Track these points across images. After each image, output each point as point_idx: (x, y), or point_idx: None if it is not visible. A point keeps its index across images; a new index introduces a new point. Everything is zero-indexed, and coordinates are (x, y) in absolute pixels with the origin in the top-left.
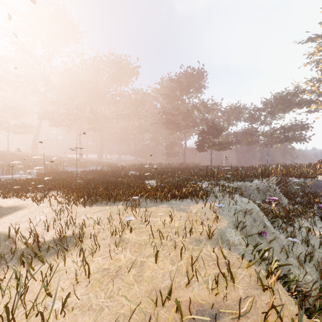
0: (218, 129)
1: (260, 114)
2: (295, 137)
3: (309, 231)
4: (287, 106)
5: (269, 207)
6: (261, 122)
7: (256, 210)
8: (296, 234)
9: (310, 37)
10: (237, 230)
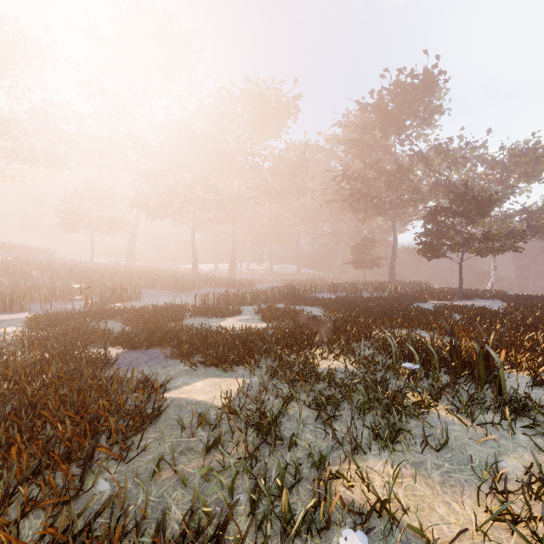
0: (482, 200)
1: None
2: None
3: None
4: None
5: None
6: None
7: None
8: None
9: None
10: None
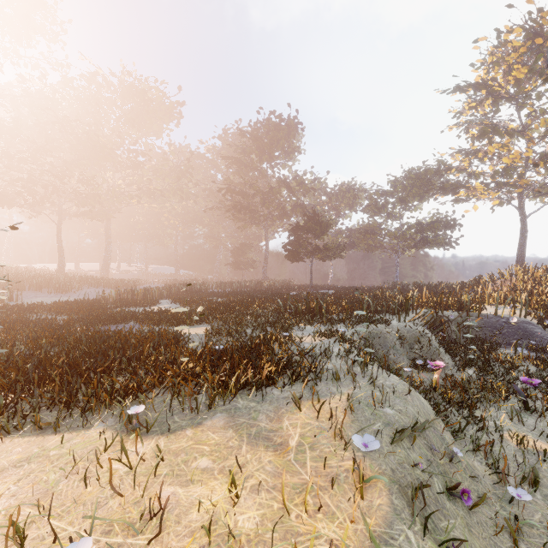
0: (323, 223)
1: (387, 201)
2: (436, 240)
3: (520, 442)
4: (425, 190)
5: (430, 381)
6: (389, 213)
7: (427, 412)
8: (497, 452)
9: (458, 86)
10: (424, 535)
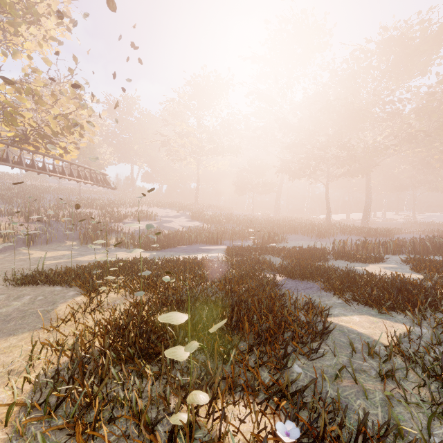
0: None
1: None
2: None
3: None
4: None
5: None
6: None
7: None
8: None
9: None
10: None
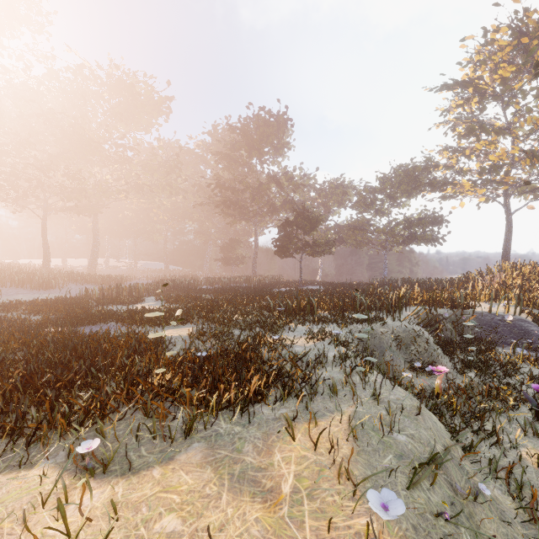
0: (313, 219)
1: (376, 197)
2: (424, 236)
3: None
4: (413, 187)
5: (432, 387)
6: (377, 210)
7: (442, 435)
8: (517, 475)
9: (445, 84)
10: None
